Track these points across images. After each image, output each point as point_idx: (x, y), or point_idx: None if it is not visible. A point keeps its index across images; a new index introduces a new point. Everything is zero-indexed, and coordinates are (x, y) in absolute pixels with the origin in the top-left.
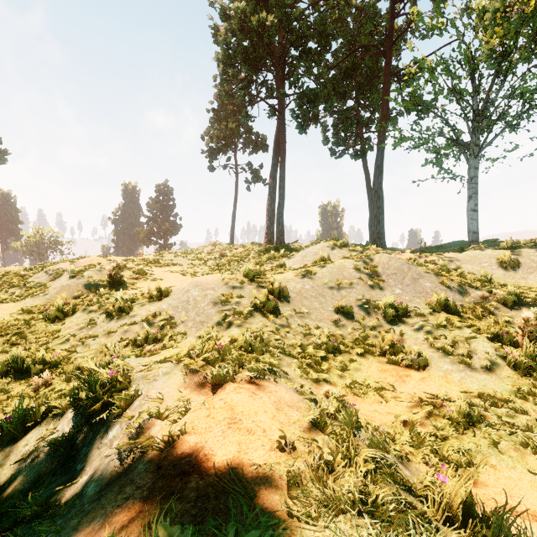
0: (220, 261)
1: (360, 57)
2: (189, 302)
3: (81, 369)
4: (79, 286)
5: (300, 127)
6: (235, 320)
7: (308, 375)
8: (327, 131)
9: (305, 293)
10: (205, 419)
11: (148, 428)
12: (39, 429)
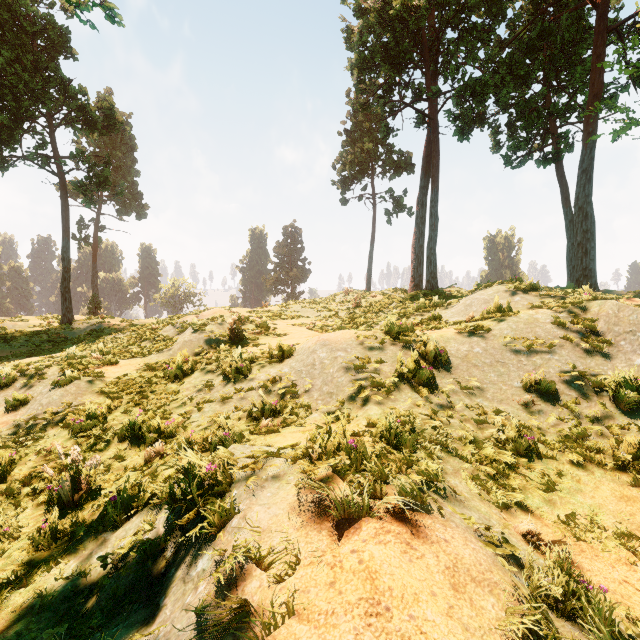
0: (354, 312)
1: (552, 18)
2: (314, 366)
3: (192, 443)
4: (200, 342)
5: (460, 132)
6: (373, 395)
7: (489, 493)
8: (499, 133)
9: (475, 358)
10: (326, 589)
11: (242, 578)
12: (138, 518)
